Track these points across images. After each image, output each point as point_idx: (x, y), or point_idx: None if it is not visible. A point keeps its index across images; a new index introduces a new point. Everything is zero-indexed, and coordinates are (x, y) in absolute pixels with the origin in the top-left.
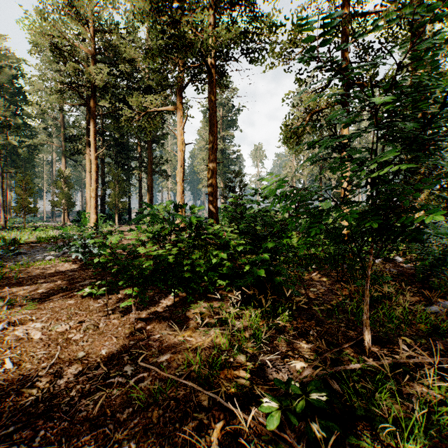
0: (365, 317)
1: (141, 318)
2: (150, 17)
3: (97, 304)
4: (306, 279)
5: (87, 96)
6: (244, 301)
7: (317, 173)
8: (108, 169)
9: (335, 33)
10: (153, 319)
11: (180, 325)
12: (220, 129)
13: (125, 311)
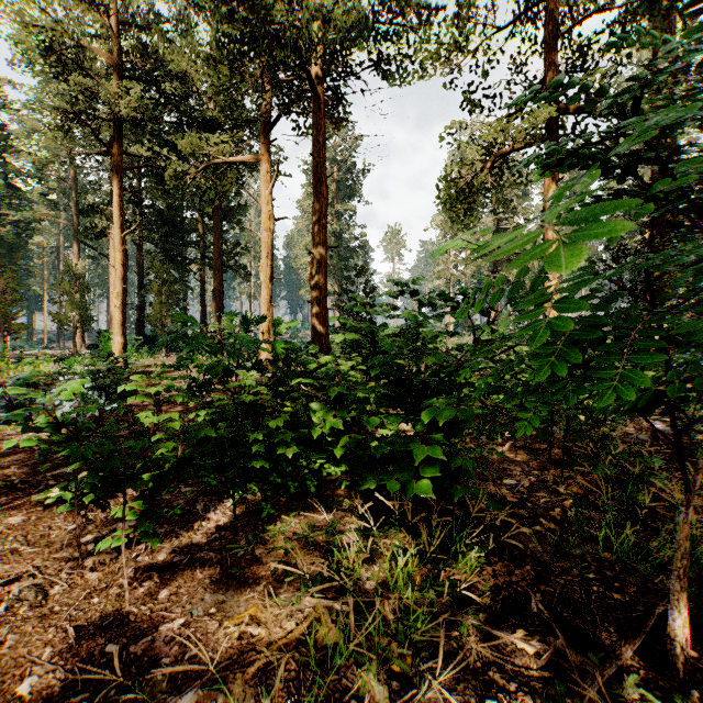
0: (677, 586)
1: (153, 568)
2: (213, 2)
3: (70, 526)
4: (494, 460)
5: (111, 139)
6: (378, 512)
7: (489, 270)
8: (150, 262)
9: (531, 23)
10: (180, 568)
11: (237, 585)
12: (333, 199)
13: (125, 544)
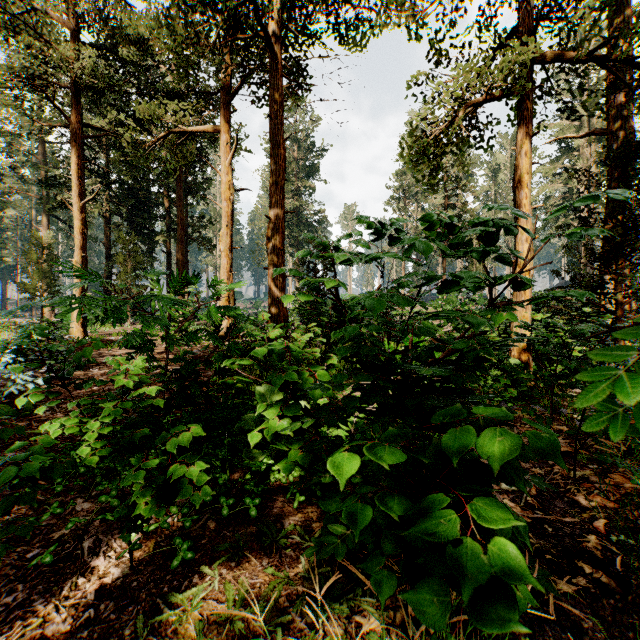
0: None
1: None
2: None
3: None
4: None
5: None
6: None
7: None
8: (118, 235)
9: None
10: None
11: None
12: (294, 177)
13: None
